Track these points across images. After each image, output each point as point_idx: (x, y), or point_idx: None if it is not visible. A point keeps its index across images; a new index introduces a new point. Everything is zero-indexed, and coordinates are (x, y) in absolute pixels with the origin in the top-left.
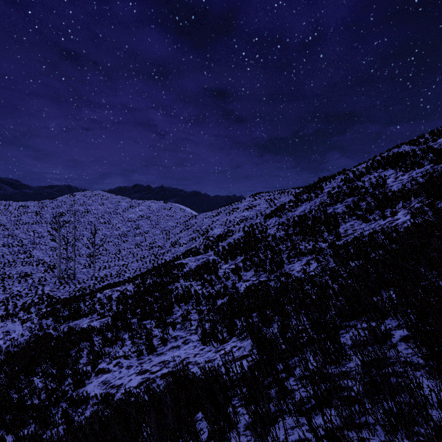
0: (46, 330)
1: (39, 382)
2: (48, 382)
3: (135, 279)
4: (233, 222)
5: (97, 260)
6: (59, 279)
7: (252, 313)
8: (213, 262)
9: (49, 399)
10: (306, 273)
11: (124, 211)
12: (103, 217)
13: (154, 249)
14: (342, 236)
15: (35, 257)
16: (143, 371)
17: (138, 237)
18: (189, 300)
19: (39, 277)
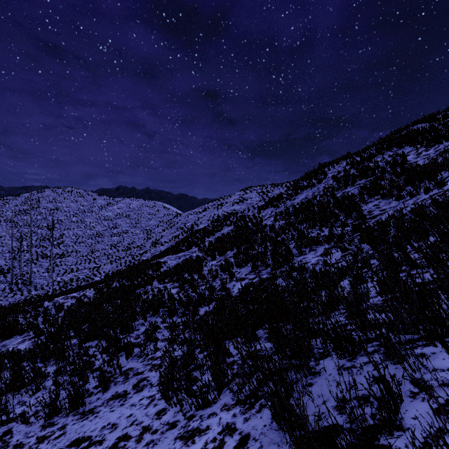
0: None
1: None
2: None
3: (99, 282)
4: (222, 216)
5: (64, 263)
6: (11, 285)
7: (255, 329)
8: (196, 259)
9: None
10: (329, 266)
11: (100, 209)
12: (76, 215)
13: (132, 250)
14: (366, 218)
15: None
16: None
17: (115, 237)
18: (160, 308)
19: None
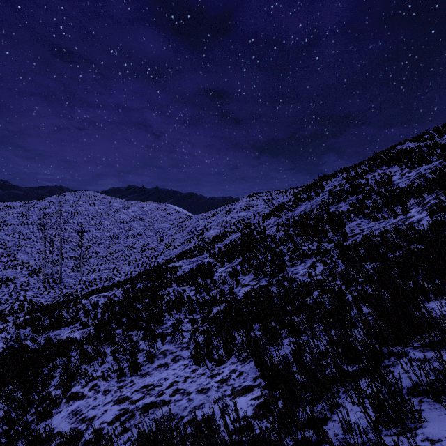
0: (23, 341)
1: (1, 409)
2: (11, 410)
3: (125, 283)
4: (230, 222)
5: (86, 263)
6: (44, 283)
7: (253, 324)
8: (208, 265)
9: (6, 434)
10: (312, 277)
11: (116, 212)
12: (94, 218)
13: (147, 251)
14: (348, 236)
15: (19, 261)
16: (122, 399)
17: (130, 239)
18: (181, 307)
19: (22, 281)
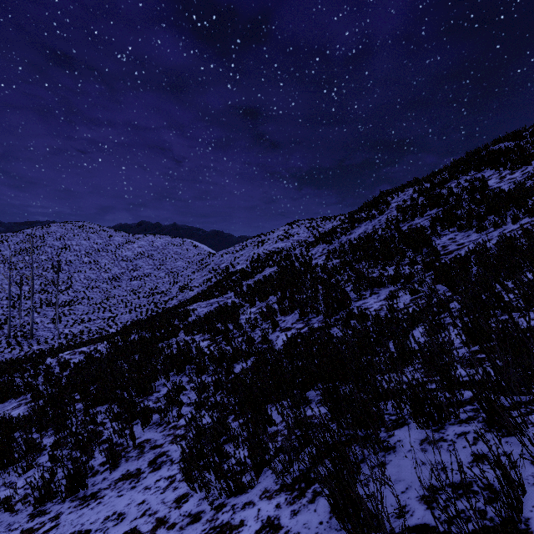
0: None
1: None
2: None
3: (114, 334)
4: (263, 255)
5: (73, 312)
6: (8, 338)
7: (305, 390)
8: (232, 306)
9: None
10: (396, 312)
11: (118, 248)
12: (88, 255)
13: (155, 296)
14: (440, 254)
15: None
16: None
17: (135, 281)
18: (186, 364)
19: None
